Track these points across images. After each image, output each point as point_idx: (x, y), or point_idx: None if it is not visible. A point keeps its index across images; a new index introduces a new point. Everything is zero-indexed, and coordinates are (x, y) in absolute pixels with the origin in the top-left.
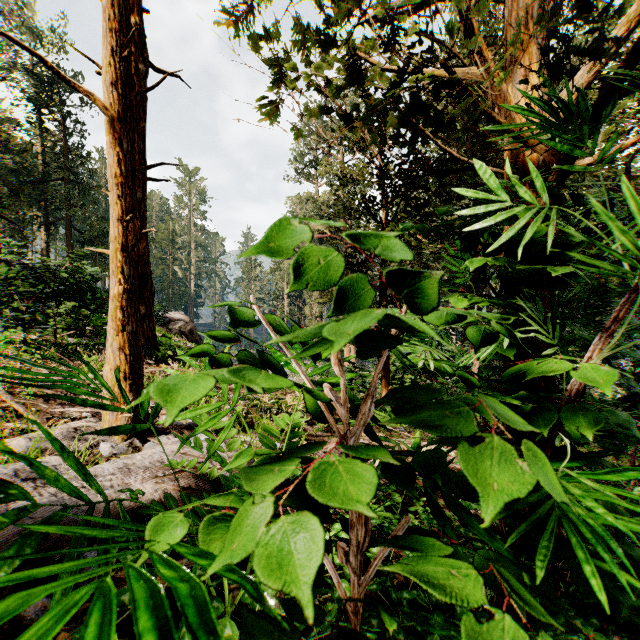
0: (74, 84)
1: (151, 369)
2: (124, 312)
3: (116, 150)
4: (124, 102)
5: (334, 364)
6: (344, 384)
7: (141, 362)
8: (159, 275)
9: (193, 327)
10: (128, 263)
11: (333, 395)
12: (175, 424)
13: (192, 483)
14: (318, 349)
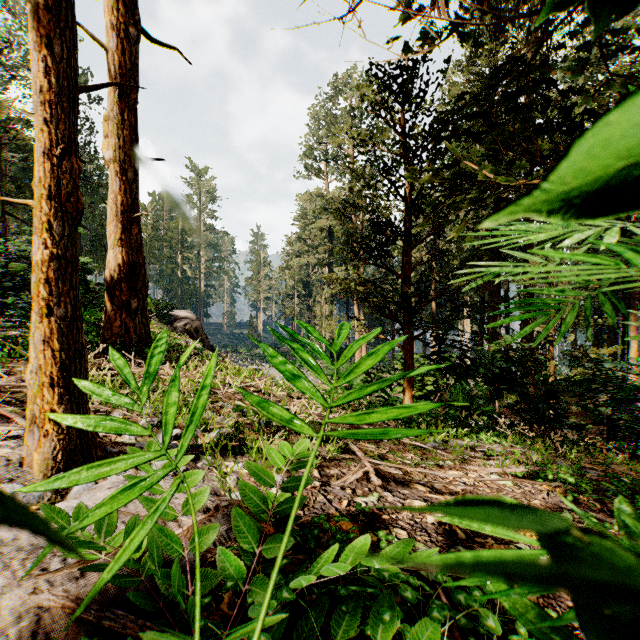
0: None
1: (134, 370)
2: (51, 288)
3: (41, 52)
4: None
5: None
6: None
7: (82, 361)
8: (169, 274)
9: (199, 325)
10: (59, 218)
11: None
12: (137, 446)
13: None
14: None
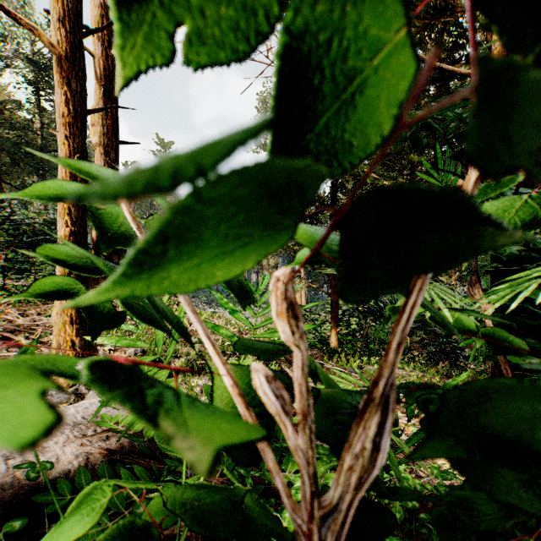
0: (15, 16)
1: None
2: None
3: (63, 89)
4: (72, 40)
5: (277, 314)
6: (302, 366)
7: None
8: None
9: None
10: (76, 205)
11: (274, 393)
12: None
13: (126, 442)
14: (218, 267)
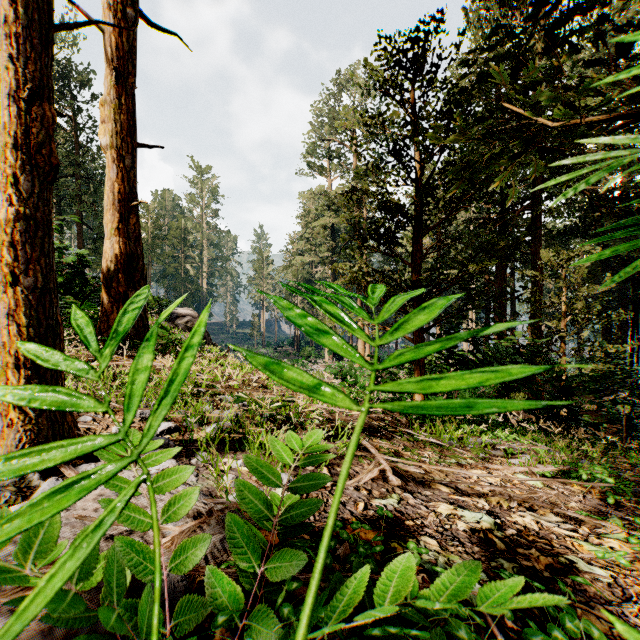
0: None
1: (129, 362)
2: (18, 252)
3: None
4: None
5: None
6: None
7: (57, 341)
8: (171, 273)
9: None
10: (29, 172)
11: None
12: None
13: None
14: None
